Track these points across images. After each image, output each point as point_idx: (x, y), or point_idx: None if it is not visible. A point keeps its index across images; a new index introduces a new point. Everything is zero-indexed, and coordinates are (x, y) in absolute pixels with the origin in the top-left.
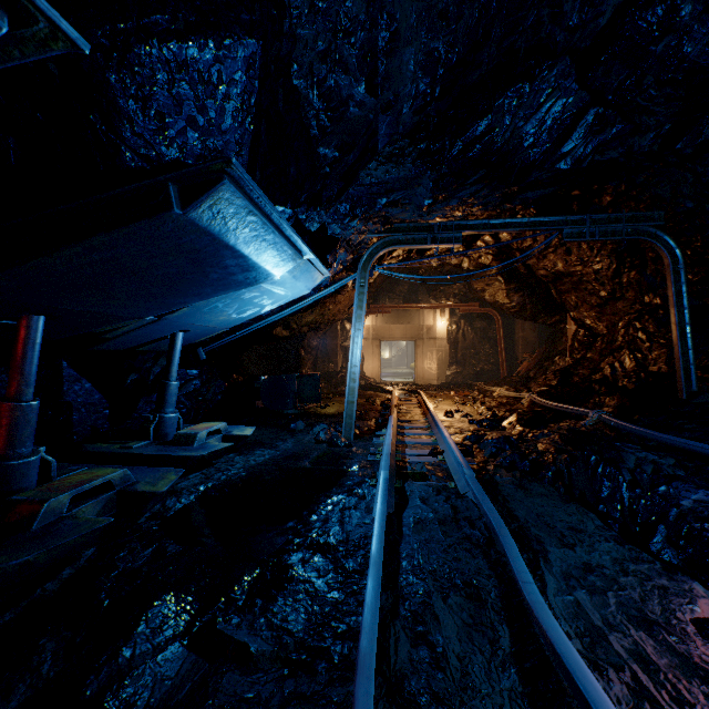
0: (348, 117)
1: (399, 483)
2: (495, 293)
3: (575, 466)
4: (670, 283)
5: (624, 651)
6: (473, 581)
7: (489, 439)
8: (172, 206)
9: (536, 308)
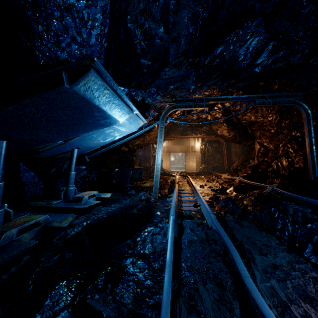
0: (155, 45)
1: (179, 221)
2: (222, 131)
3: (263, 213)
4: (306, 125)
5: (300, 316)
6: (218, 275)
7: (221, 199)
8: (64, 83)
9: (241, 138)
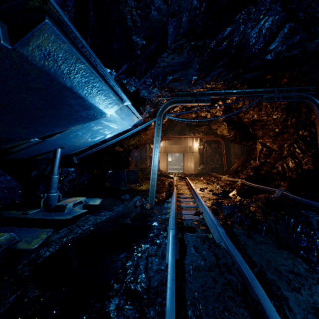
0: (150, 18)
1: (180, 235)
2: (222, 130)
3: (279, 224)
4: (318, 123)
5: None
6: None
7: (226, 205)
8: None
9: (242, 138)
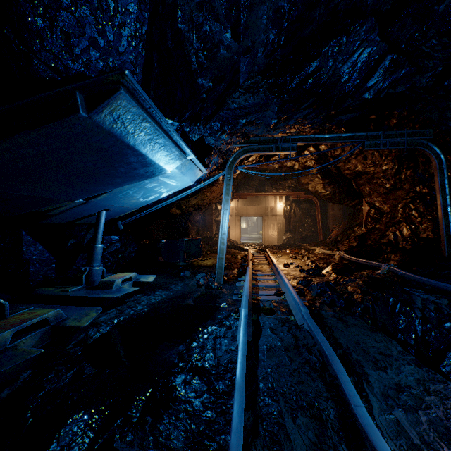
0: (219, 57)
1: (255, 316)
2: (316, 185)
3: (377, 304)
4: (437, 177)
5: None
6: (315, 403)
7: (315, 283)
8: (78, 110)
9: (342, 195)
